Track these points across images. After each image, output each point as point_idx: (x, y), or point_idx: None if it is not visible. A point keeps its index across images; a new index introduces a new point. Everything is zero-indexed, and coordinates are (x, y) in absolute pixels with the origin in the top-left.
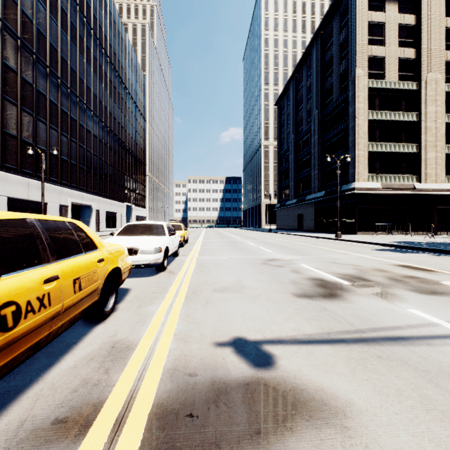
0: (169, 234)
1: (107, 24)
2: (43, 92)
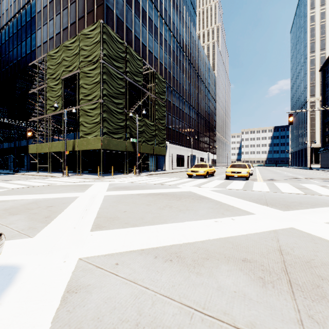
0: (252, 167)
1: (200, 62)
2: (183, 110)
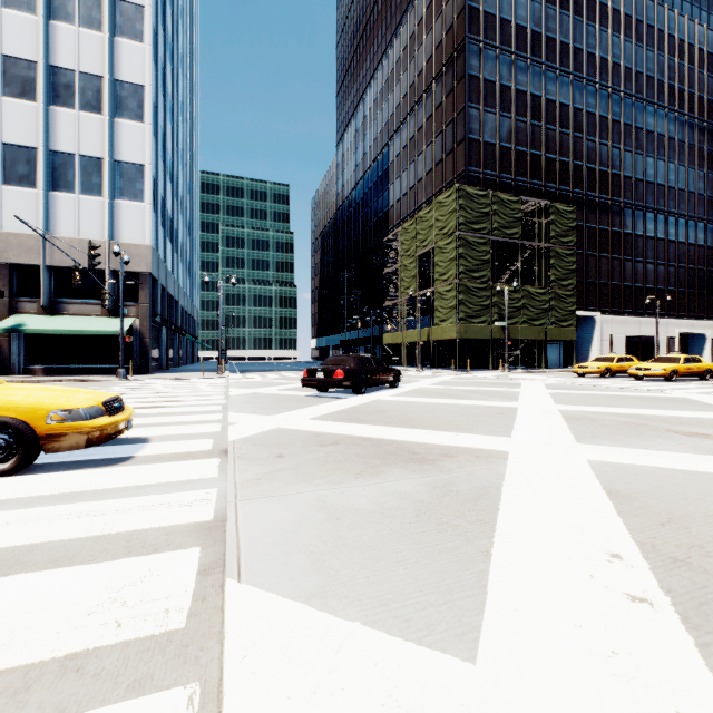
0: None
1: None
2: (651, 235)
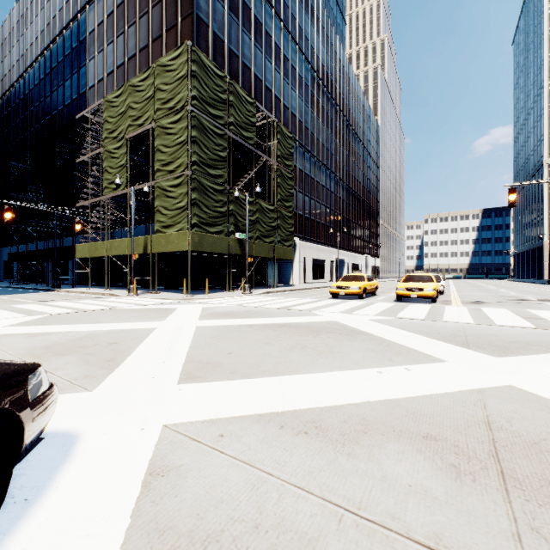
0: (442, 280)
1: (353, 102)
2: (323, 184)
